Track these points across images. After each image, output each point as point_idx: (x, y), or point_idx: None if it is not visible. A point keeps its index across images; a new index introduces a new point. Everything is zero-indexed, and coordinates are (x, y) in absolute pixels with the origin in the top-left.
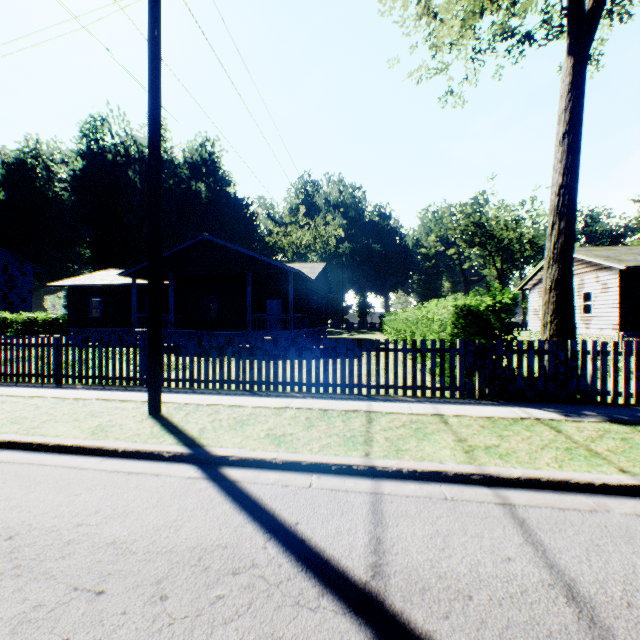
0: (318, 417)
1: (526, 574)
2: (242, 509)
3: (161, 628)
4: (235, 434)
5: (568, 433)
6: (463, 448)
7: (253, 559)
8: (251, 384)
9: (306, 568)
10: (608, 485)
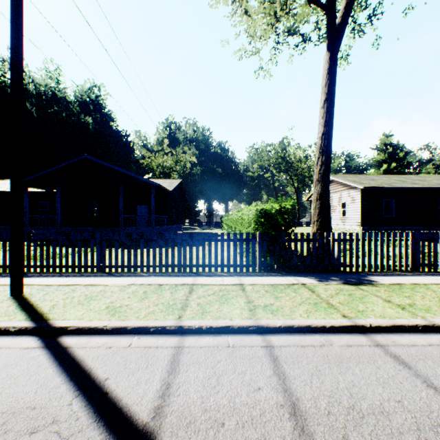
0: (153, 290)
1: (268, 399)
2: (63, 371)
3: None
4: (81, 308)
5: (318, 292)
6: (249, 307)
7: (55, 416)
8: (110, 267)
9: (100, 418)
10: (334, 326)
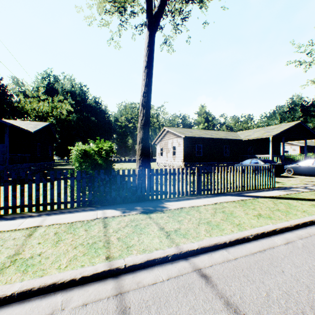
0: None
1: None
2: None
3: None
4: None
5: (110, 227)
6: (3, 265)
7: None
8: None
9: None
10: (86, 277)
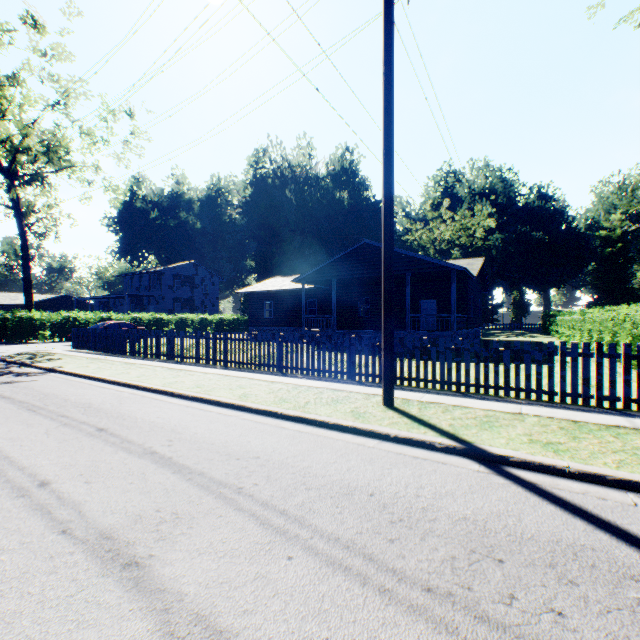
0: (573, 428)
1: None
2: (572, 514)
3: (601, 612)
4: (492, 435)
5: None
6: None
7: None
8: (457, 385)
9: None
10: None
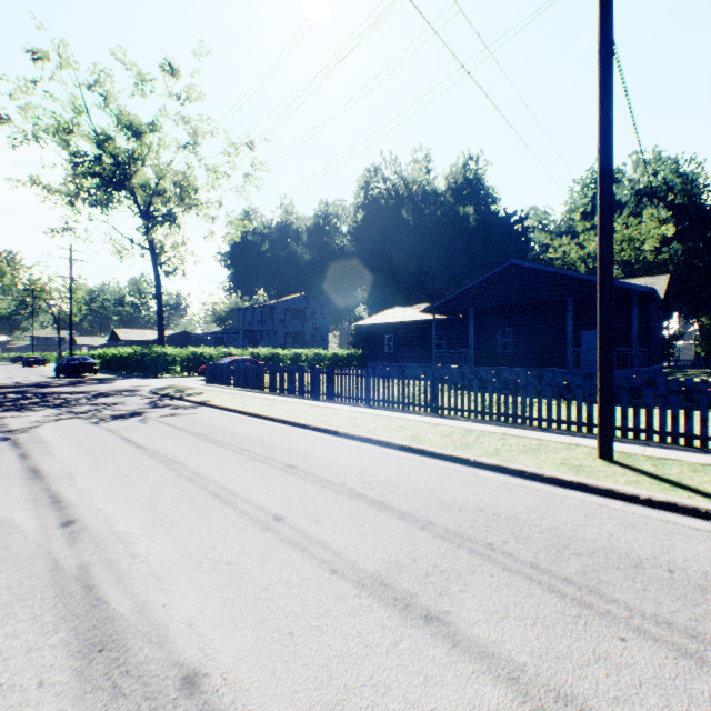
0: None
1: None
2: None
3: None
4: None
5: None
6: None
7: None
8: (686, 438)
9: None
10: None
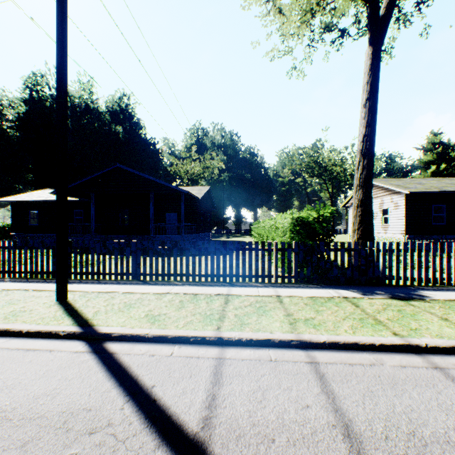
0: (189, 300)
1: (318, 418)
2: (112, 376)
3: None
4: (121, 315)
5: (363, 307)
6: (289, 321)
7: (110, 419)
8: (144, 275)
9: (151, 424)
10: (384, 345)
